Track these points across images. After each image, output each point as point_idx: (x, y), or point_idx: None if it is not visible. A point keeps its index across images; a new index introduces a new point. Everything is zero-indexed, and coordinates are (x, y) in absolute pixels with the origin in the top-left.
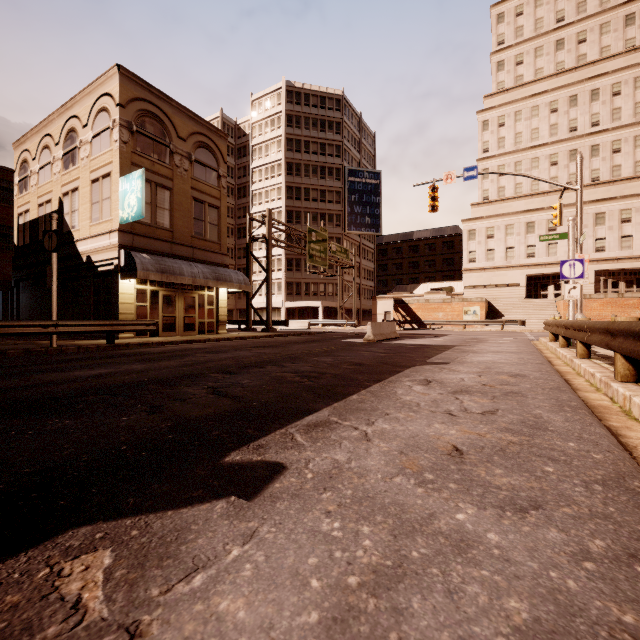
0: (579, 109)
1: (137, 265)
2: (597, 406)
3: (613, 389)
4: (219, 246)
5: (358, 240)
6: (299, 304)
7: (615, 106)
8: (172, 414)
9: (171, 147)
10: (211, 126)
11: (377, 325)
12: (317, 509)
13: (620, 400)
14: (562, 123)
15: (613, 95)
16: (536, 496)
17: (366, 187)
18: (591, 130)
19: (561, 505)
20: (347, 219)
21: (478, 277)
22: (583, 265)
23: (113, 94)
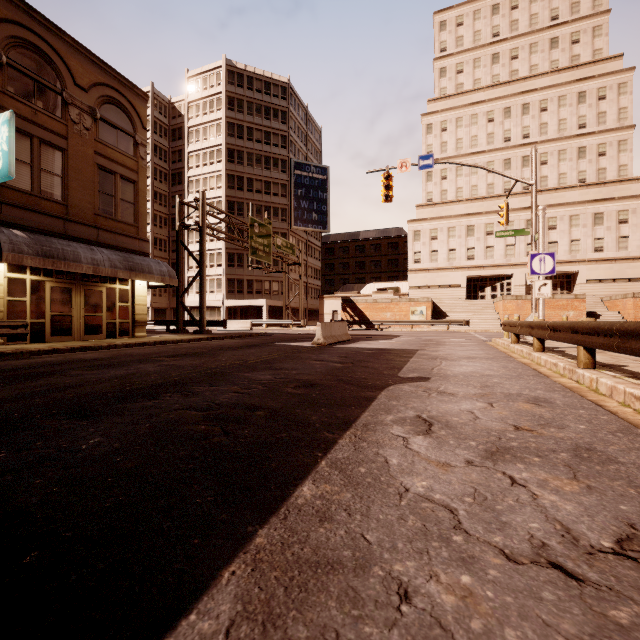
0: (512, 121)
1: (2, 244)
2: None
3: None
4: (136, 229)
5: (305, 237)
6: (241, 303)
7: (543, 121)
8: None
9: (64, 95)
10: (124, 79)
11: (328, 326)
12: None
13: None
14: (498, 133)
15: (541, 111)
16: None
17: (313, 182)
18: (523, 142)
19: None
20: (293, 214)
21: (423, 278)
22: (554, 259)
23: None
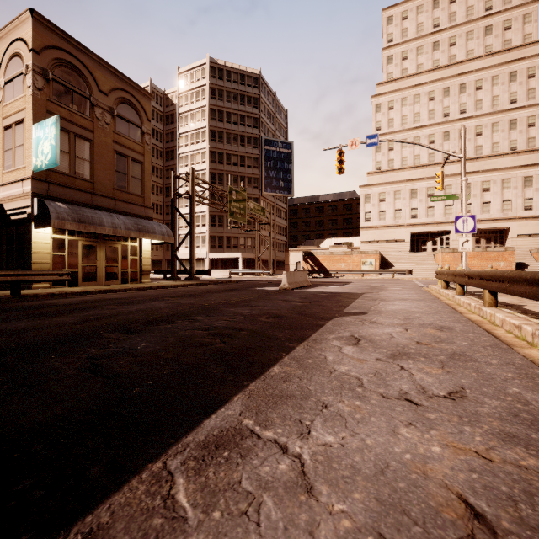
0: (451, 99)
1: (51, 214)
2: None
3: None
4: (142, 199)
5: (273, 201)
6: (221, 255)
7: (478, 98)
8: None
9: (91, 99)
10: (134, 84)
11: (291, 274)
12: None
13: None
14: (438, 109)
15: (476, 89)
16: None
17: (280, 155)
18: (460, 116)
19: None
20: (264, 182)
21: (372, 234)
22: (474, 221)
23: (26, 39)
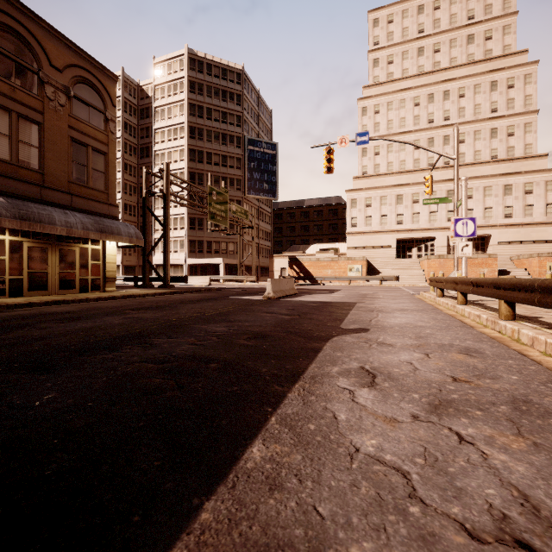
0: (435, 105)
1: None
2: None
3: None
4: (106, 196)
5: (257, 204)
6: (201, 261)
7: (461, 106)
8: None
9: (40, 75)
10: (96, 62)
11: (277, 282)
12: None
13: None
14: (423, 115)
15: (459, 97)
16: None
17: (264, 156)
18: (444, 123)
19: None
20: (247, 184)
21: (359, 239)
22: (475, 224)
23: None
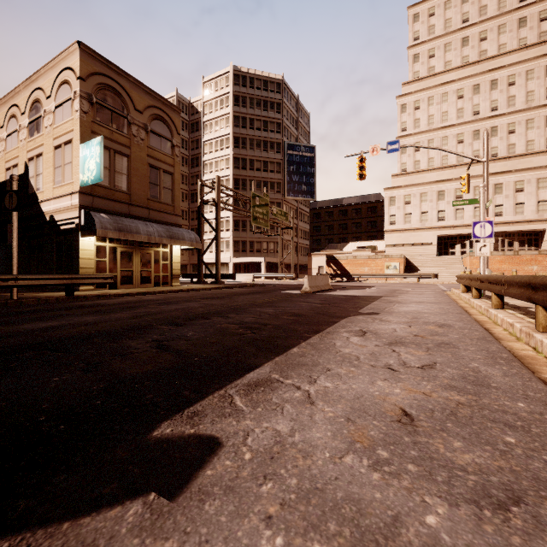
0: (481, 96)
1: (96, 224)
2: (524, 356)
3: (536, 339)
4: (173, 208)
5: (296, 205)
6: (245, 260)
7: (510, 94)
8: (108, 373)
9: (129, 118)
10: (165, 101)
11: (313, 278)
12: (255, 512)
13: (545, 351)
14: (467, 108)
15: (509, 85)
16: (510, 482)
17: (303, 159)
18: (491, 114)
19: (543, 496)
20: (286, 186)
21: (397, 237)
22: (492, 226)
23: (74, 68)
